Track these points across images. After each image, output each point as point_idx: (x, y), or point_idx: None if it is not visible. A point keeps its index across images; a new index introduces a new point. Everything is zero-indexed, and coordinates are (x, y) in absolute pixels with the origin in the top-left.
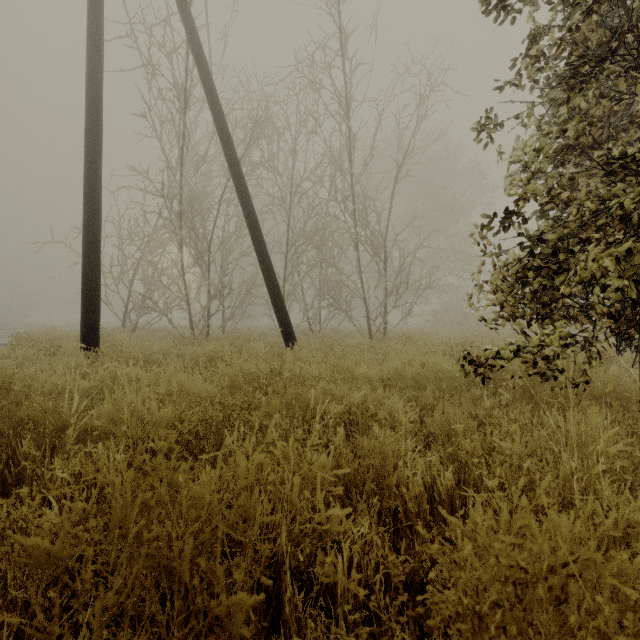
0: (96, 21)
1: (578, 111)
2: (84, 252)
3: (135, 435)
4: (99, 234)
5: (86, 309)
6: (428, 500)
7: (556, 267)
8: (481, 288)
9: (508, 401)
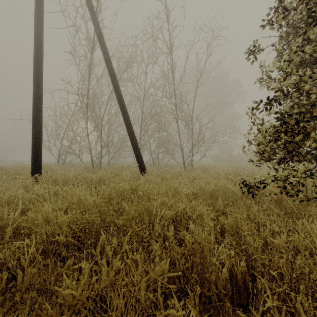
0: (39, 0)
1: (308, 40)
2: (33, 123)
3: (47, 231)
4: (41, 114)
5: (34, 154)
6: (229, 279)
7: (297, 130)
8: (250, 143)
9: (266, 207)
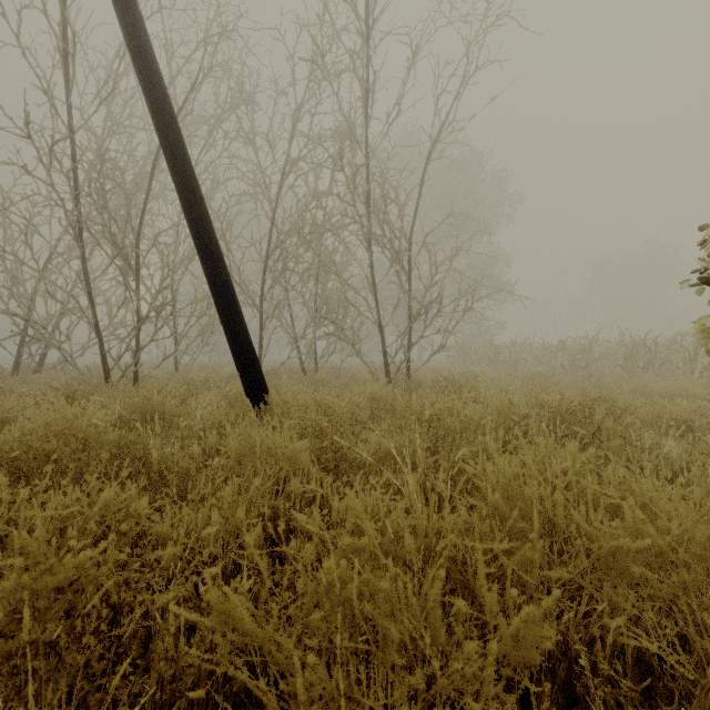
0: None
1: None
2: None
3: None
4: None
5: None
6: None
7: None
8: None
9: None
